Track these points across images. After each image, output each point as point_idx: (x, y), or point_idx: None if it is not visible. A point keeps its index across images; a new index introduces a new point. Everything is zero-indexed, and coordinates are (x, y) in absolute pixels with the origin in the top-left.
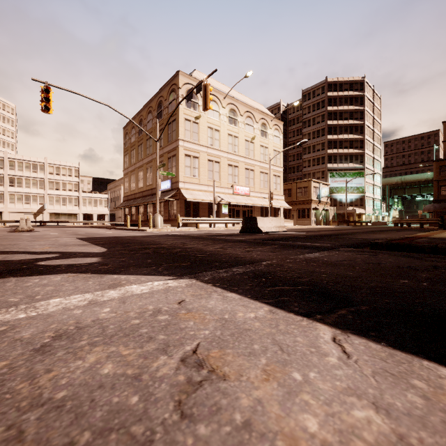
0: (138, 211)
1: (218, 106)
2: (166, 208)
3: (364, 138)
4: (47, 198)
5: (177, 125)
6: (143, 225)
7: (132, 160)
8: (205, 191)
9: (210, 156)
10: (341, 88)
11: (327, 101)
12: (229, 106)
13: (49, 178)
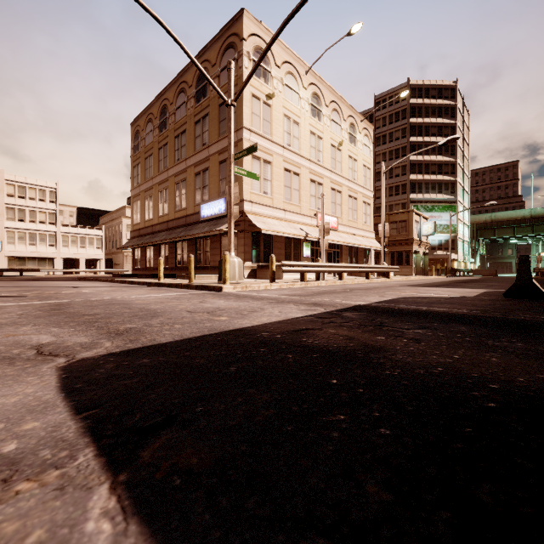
0: (158, 253)
1: (297, 84)
2: (216, 246)
3: (456, 161)
4: (4, 234)
5: (239, 104)
6: (181, 276)
7: (146, 173)
8: (282, 220)
9: (286, 163)
10: (428, 95)
11: (409, 110)
12: (312, 88)
13: (8, 203)
